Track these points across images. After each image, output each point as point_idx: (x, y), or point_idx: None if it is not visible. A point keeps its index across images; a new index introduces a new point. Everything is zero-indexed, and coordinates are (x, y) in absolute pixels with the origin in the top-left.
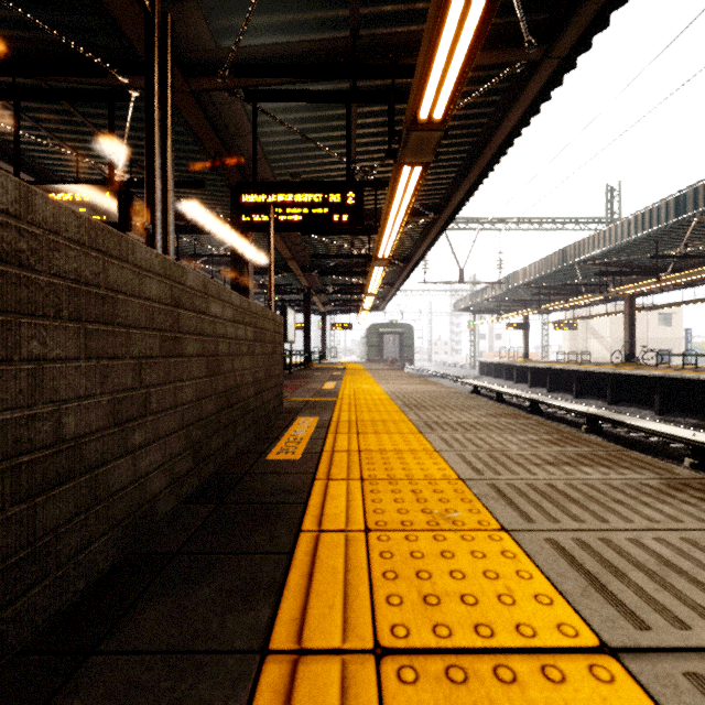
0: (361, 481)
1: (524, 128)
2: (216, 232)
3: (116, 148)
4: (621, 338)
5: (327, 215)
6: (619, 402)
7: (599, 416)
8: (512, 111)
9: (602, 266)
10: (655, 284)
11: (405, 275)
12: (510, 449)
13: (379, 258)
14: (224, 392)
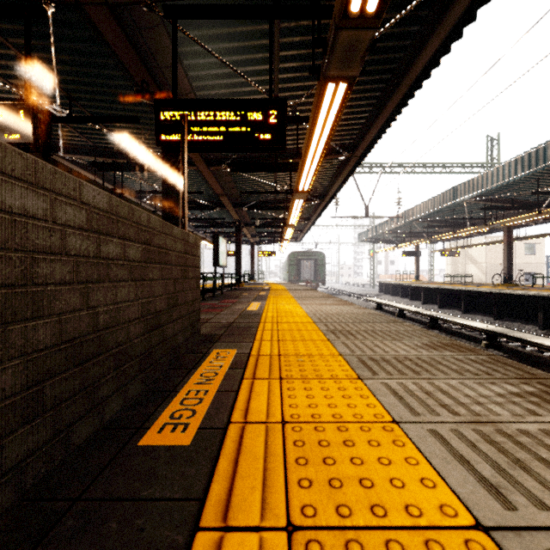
0: (289, 539)
1: (444, 56)
2: (156, 170)
3: (53, 83)
4: (494, 263)
5: (249, 133)
6: (503, 318)
7: (501, 334)
8: (433, 38)
9: (487, 202)
10: (537, 216)
11: (320, 211)
12: (502, 418)
13: (299, 191)
14: (58, 345)
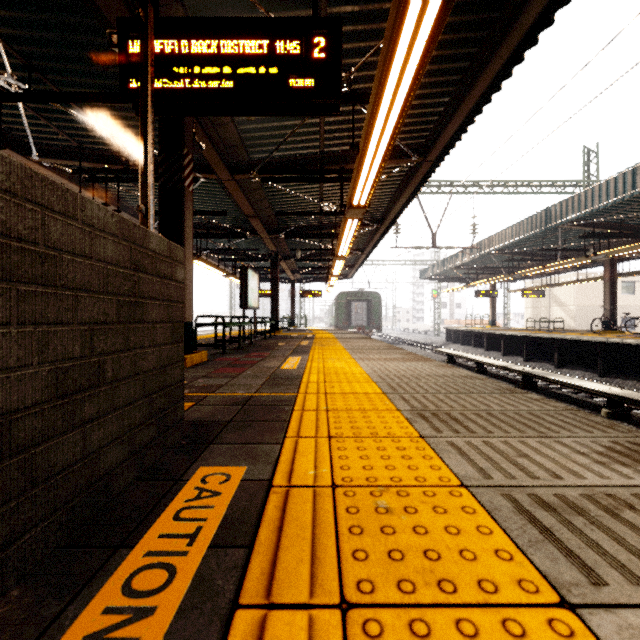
0: None
1: None
2: None
3: None
4: (585, 306)
5: (278, 77)
6: (612, 374)
7: (633, 400)
8: None
9: (588, 227)
10: None
11: (377, 240)
12: None
13: (354, 205)
14: None
